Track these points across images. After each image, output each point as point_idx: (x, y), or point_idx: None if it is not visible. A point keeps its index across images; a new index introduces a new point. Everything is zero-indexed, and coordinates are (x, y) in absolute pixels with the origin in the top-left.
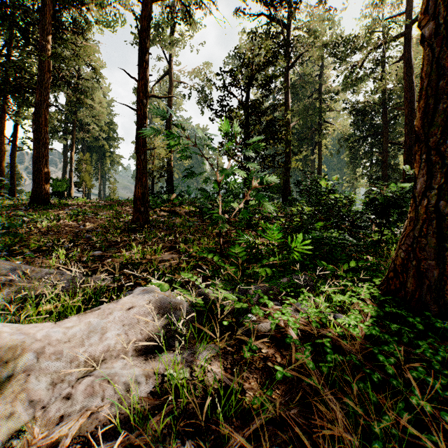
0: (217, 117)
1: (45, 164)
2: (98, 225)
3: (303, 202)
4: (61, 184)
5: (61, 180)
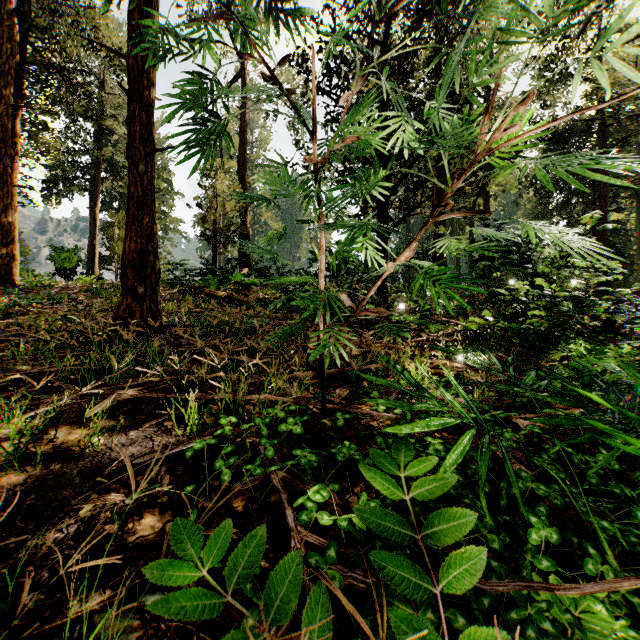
0: (317, 89)
1: (5, 212)
2: (50, 325)
3: (509, 275)
4: (68, 256)
5: (68, 251)
